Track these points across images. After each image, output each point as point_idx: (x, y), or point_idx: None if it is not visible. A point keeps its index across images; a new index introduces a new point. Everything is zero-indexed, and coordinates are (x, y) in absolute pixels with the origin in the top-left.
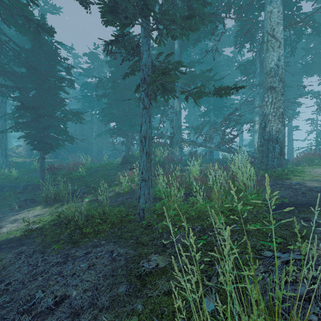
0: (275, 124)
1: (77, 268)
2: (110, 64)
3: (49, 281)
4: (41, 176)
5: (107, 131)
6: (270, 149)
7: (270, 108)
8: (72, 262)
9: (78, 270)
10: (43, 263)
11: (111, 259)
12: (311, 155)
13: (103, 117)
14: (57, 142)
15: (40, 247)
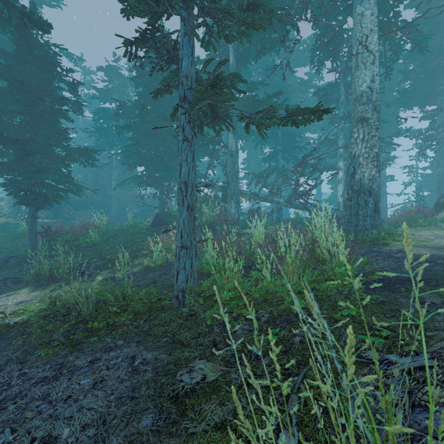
0: (367, 170)
1: (75, 387)
2: (136, 82)
3: (26, 411)
4: (31, 243)
5: (132, 179)
6: (360, 204)
7: (360, 147)
8: (69, 376)
9: (76, 391)
10: (20, 380)
11: (131, 370)
12: (413, 213)
13: (126, 158)
14: (56, 193)
15: (19, 353)
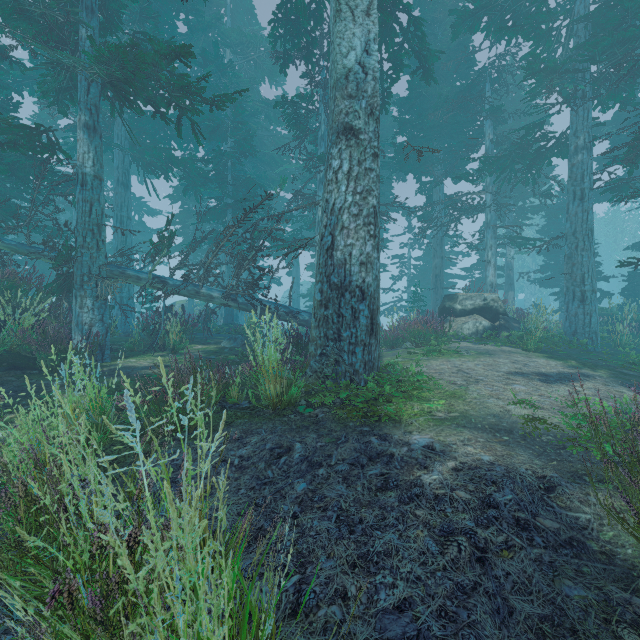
0: (357, 241)
1: None
2: None
3: None
4: None
5: None
6: (345, 317)
7: (345, 191)
8: None
9: None
10: None
11: None
12: (420, 326)
13: None
14: None
15: None
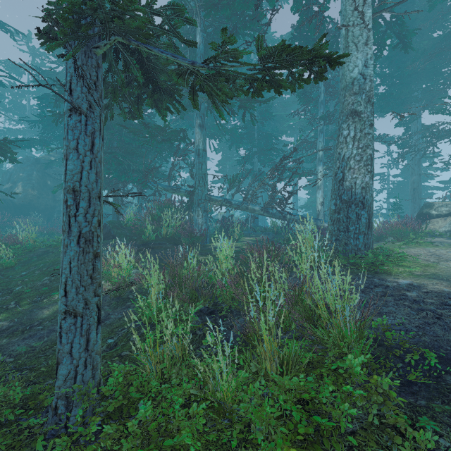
0: (360, 175)
1: None
2: None
3: None
4: None
5: None
6: (351, 218)
7: (351, 148)
8: None
9: None
10: None
11: None
12: (401, 226)
13: None
14: None
15: None
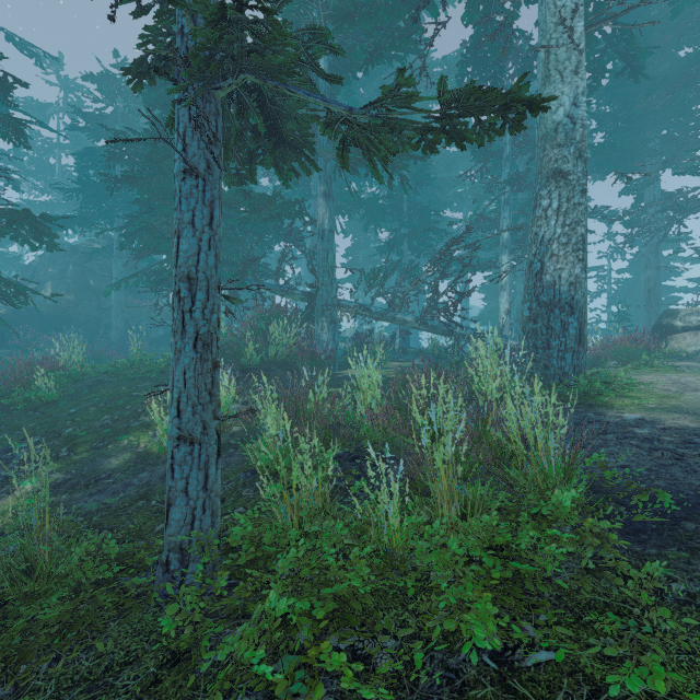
0: (566, 266)
1: None
2: (148, 98)
3: None
4: None
5: (140, 276)
6: (554, 329)
7: (554, 225)
8: None
9: None
10: None
11: None
12: (628, 343)
13: (126, 236)
14: None
15: None
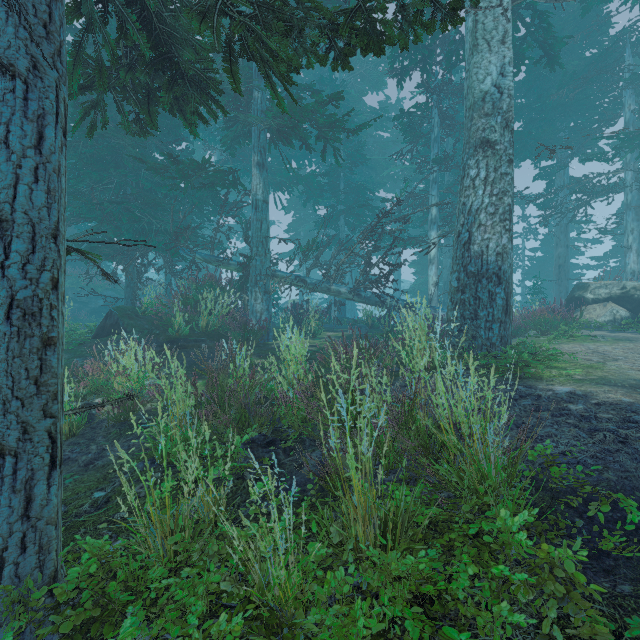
0: (494, 236)
1: None
2: None
3: None
4: None
5: (69, 244)
6: (481, 299)
7: (482, 194)
8: None
9: None
10: None
11: None
12: (547, 314)
13: None
14: None
15: None
